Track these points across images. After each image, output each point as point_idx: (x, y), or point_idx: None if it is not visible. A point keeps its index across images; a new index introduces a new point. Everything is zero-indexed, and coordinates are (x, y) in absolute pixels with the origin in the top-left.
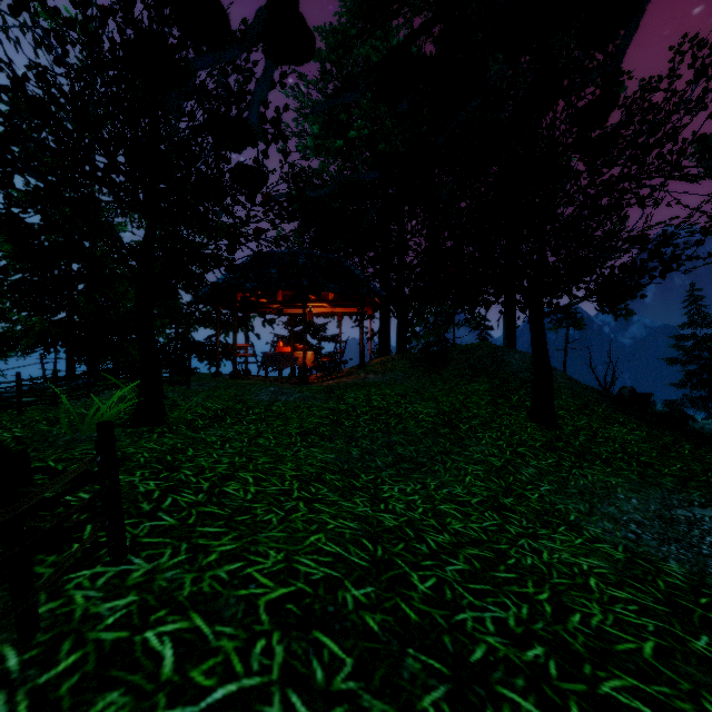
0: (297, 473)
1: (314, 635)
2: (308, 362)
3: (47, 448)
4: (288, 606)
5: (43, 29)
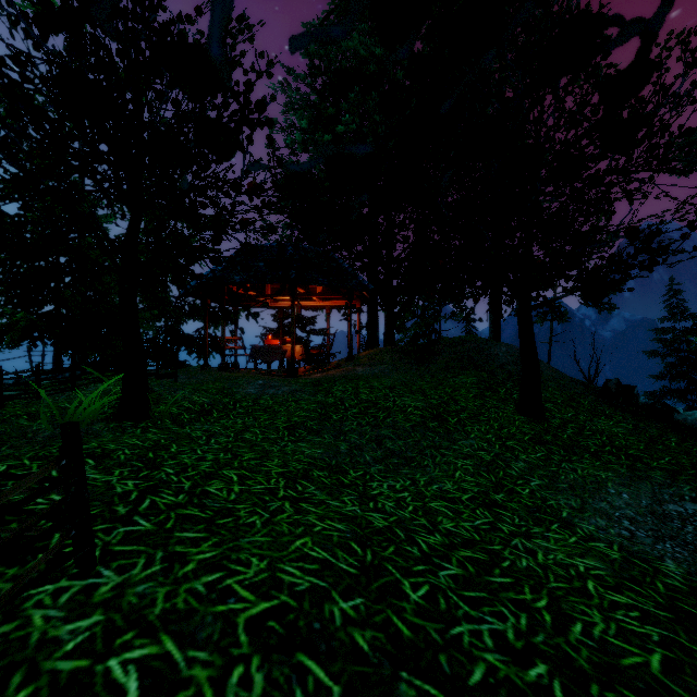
0: (284, 470)
1: (298, 659)
2: (297, 354)
3: (24, 445)
4: (270, 624)
5: (21, 12)
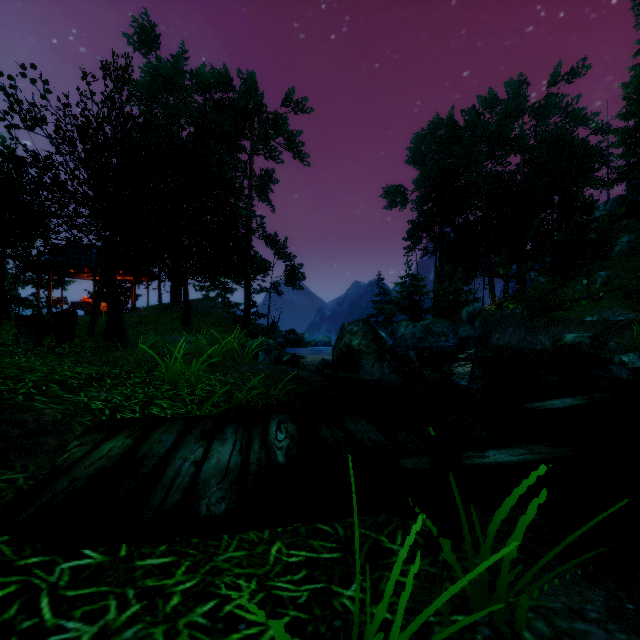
0: None
1: None
2: (103, 308)
3: None
4: None
5: None
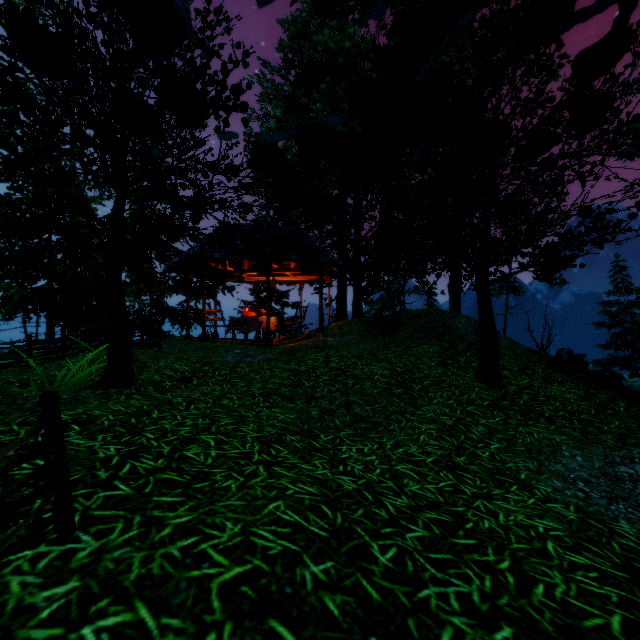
0: (258, 434)
1: (269, 625)
2: (272, 325)
3: (14, 411)
4: (243, 589)
5: (12, 4)
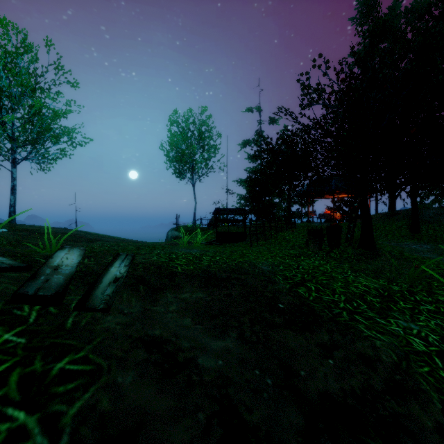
0: None
1: None
2: (337, 217)
3: None
4: None
5: None
